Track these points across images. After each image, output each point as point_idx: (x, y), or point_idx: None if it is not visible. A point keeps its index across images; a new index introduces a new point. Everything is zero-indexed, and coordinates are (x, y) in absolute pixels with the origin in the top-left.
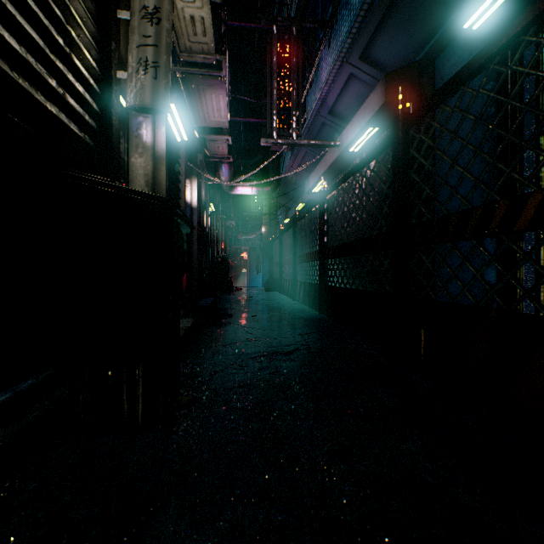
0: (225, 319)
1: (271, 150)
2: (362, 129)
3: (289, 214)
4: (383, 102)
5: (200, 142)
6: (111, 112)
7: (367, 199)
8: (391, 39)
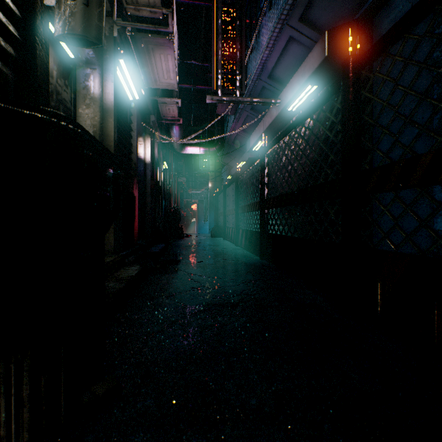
0: (173, 265)
1: (216, 113)
2: (301, 87)
3: (232, 171)
4: (324, 57)
5: (153, 105)
6: (35, 40)
7: (310, 149)
8: None
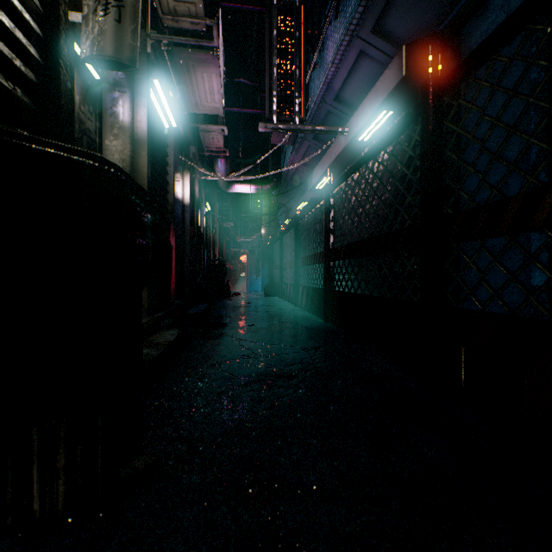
0: (218, 329)
1: (271, 143)
2: (374, 113)
3: (290, 215)
4: (401, 78)
5: (193, 133)
6: (59, 63)
7: (384, 189)
8: (409, 6)
